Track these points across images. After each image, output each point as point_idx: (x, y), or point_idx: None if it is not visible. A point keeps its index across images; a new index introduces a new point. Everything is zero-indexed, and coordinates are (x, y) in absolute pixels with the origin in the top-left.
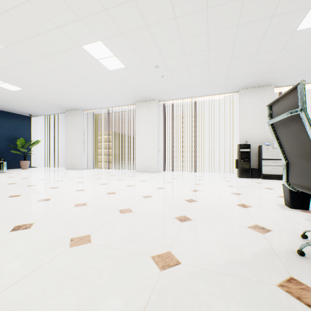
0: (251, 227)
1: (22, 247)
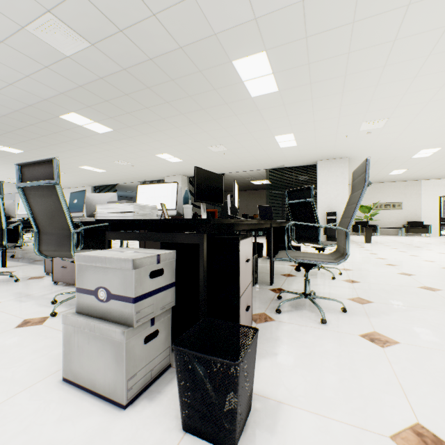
0: (391, 341)
1: None
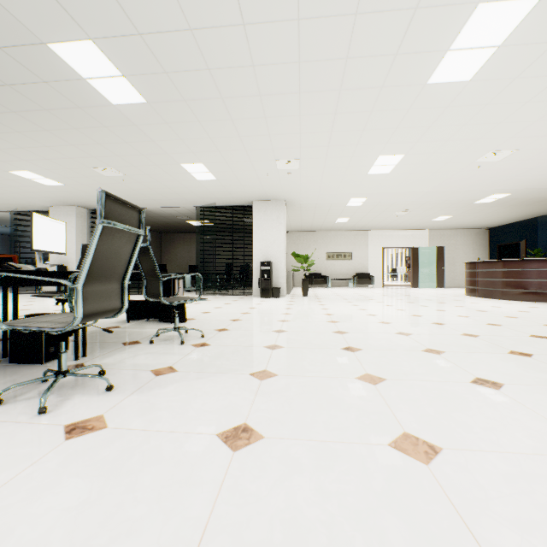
0: (98, 427)
1: (411, 369)
